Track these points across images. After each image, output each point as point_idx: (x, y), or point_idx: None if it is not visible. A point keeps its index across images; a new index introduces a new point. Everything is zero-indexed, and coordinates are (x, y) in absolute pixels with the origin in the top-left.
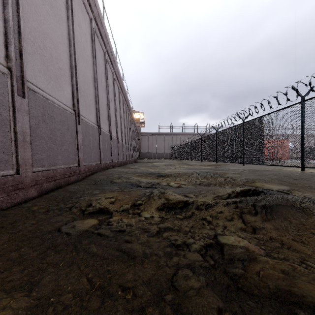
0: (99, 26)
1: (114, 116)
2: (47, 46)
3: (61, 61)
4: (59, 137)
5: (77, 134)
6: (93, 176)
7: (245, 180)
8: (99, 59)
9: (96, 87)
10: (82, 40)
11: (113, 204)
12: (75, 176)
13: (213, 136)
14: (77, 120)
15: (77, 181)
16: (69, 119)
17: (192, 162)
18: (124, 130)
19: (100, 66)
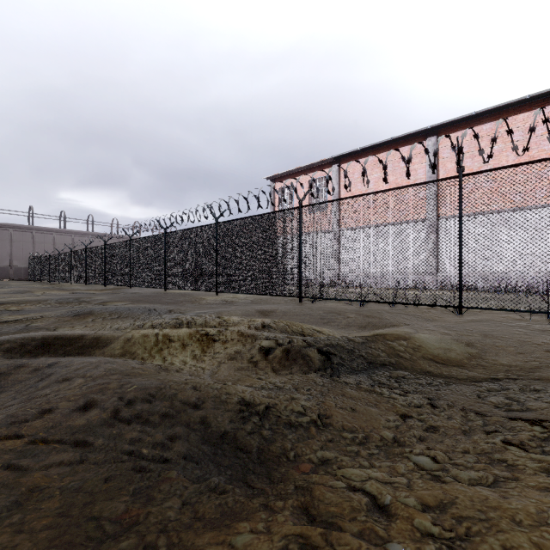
0: None
1: None
2: None
3: None
4: None
5: None
6: None
7: (100, 302)
8: None
9: None
10: None
11: None
12: None
13: (101, 249)
14: None
15: None
16: None
17: (75, 286)
18: None
19: None
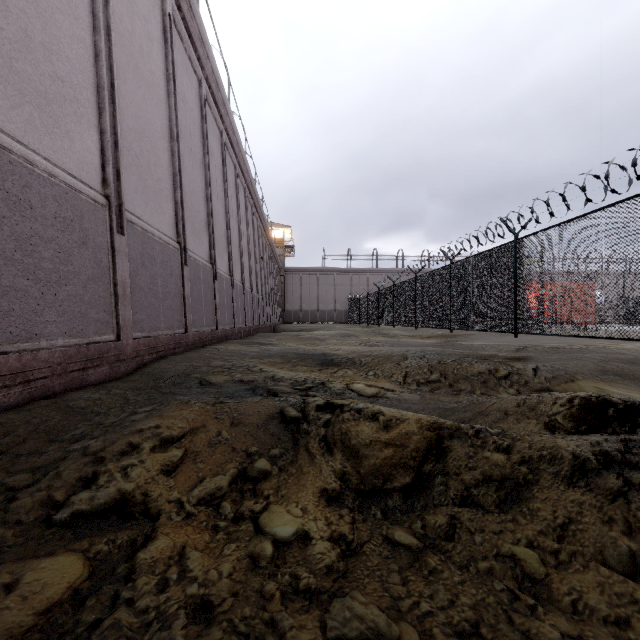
0: (184, 12)
1: (225, 227)
2: (11, 2)
3: (63, 60)
4: (51, 260)
5: (114, 257)
6: (160, 366)
7: (549, 378)
8: (186, 92)
9: (175, 153)
10: (137, 31)
11: (172, 475)
12: (103, 367)
13: (442, 272)
14: (113, 223)
15: (110, 379)
16: (87, 216)
17: (394, 330)
18: (249, 260)
19: (188, 107)
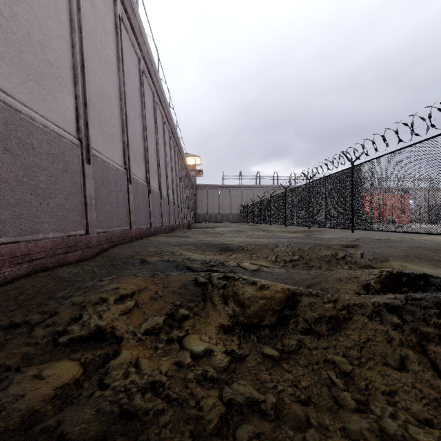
0: (129, 13)
1: (156, 157)
2: (20, 15)
3: (52, 50)
4: (45, 182)
5: (84, 179)
6: (114, 251)
7: (371, 259)
8: (130, 67)
9: (123, 108)
10: (99, 28)
11: (128, 317)
12: (78, 251)
13: (303, 188)
14: (84, 156)
15: (82, 260)
16: (67, 152)
17: (271, 227)
18: (172, 179)
19: (132, 77)
